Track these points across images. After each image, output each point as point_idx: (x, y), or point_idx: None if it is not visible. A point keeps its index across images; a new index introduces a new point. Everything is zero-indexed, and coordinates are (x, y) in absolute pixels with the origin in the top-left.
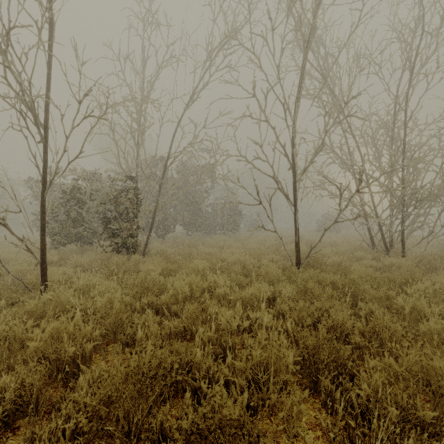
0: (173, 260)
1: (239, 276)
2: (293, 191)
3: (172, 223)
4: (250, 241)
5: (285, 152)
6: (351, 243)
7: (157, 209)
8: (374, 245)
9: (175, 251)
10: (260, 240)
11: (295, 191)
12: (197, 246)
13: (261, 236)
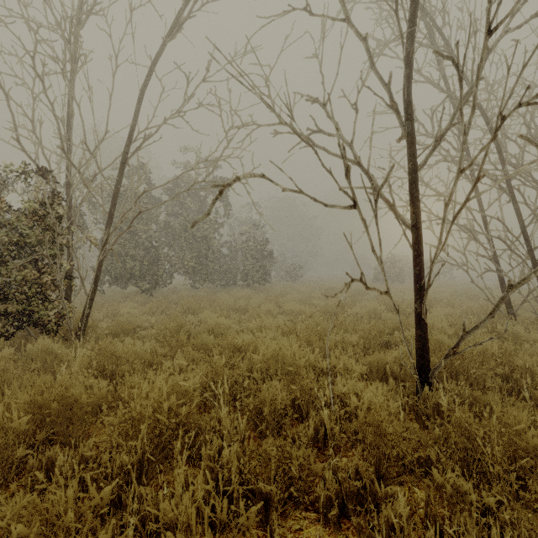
0: (124, 356)
1: (295, 470)
2: (410, 190)
3: (168, 269)
4: (288, 299)
5: (391, 97)
6: (451, 302)
7: (108, 240)
8: (511, 308)
9: (154, 322)
10: (304, 296)
11: (417, 190)
12: (200, 310)
13: (303, 289)
